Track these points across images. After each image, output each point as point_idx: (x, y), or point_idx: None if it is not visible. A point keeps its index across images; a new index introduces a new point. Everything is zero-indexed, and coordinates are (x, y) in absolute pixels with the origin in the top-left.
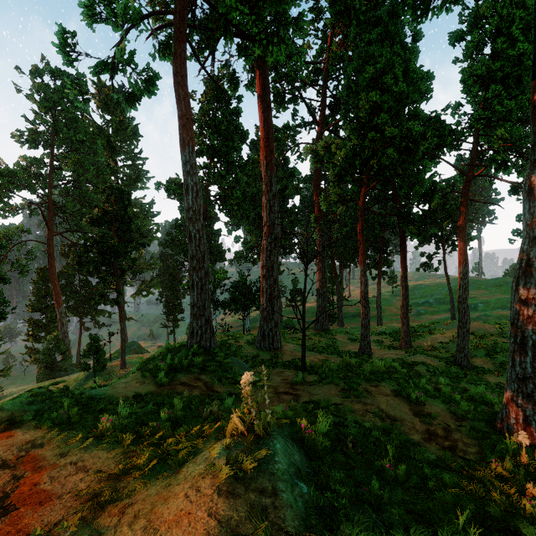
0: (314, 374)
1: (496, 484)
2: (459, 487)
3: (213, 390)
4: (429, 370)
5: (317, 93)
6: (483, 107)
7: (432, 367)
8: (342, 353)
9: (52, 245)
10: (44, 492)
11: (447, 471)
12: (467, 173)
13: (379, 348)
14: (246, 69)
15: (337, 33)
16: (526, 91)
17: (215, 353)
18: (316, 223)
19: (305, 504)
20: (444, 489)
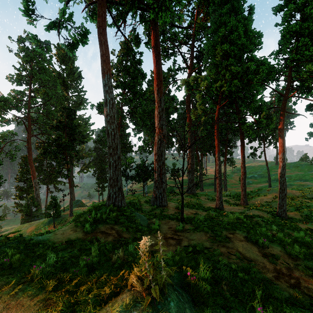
0: (189, 224)
1: None
2: None
3: (122, 237)
4: (263, 221)
5: (188, 50)
6: (295, 53)
7: (265, 218)
8: (205, 208)
9: (30, 142)
10: None
11: (301, 308)
12: (284, 95)
13: (227, 205)
14: (145, 34)
15: (201, 11)
16: None
17: (124, 209)
18: (188, 127)
19: None
20: None
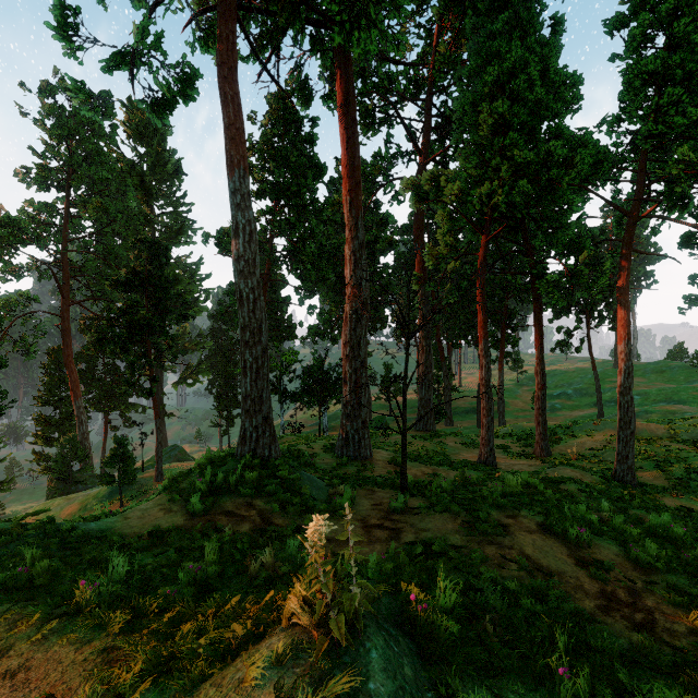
0: (419, 496)
1: None
2: None
3: (271, 523)
4: (582, 490)
5: (419, 112)
6: (654, 120)
7: (586, 485)
8: (455, 463)
9: (67, 318)
10: None
11: (653, 672)
12: (631, 214)
13: (505, 457)
14: (323, 78)
15: (447, 28)
16: None
17: (277, 465)
18: (418, 284)
19: None
20: None
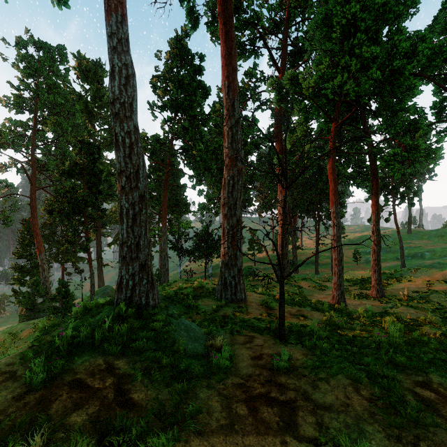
0: (298, 345)
1: None
2: None
3: (126, 402)
4: (446, 334)
5: (277, 47)
6: None
7: (445, 328)
8: (313, 303)
9: (34, 199)
10: None
11: None
12: None
13: (349, 297)
14: (207, 15)
15: None
16: None
17: (153, 314)
18: None
19: None
20: None
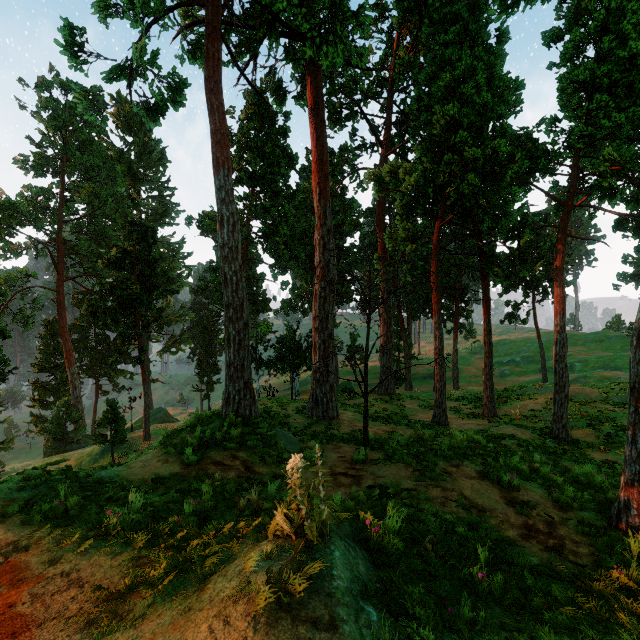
0: (379, 450)
1: (621, 600)
2: (573, 603)
3: (253, 471)
4: (520, 445)
5: (381, 108)
6: (585, 122)
7: (524, 441)
8: (411, 422)
9: (62, 293)
10: (21, 617)
11: (555, 580)
12: (565, 203)
13: (457, 417)
14: (295, 79)
15: (406, 34)
16: (639, 102)
17: (256, 423)
18: (379, 264)
19: (374, 639)
20: (554, 607)
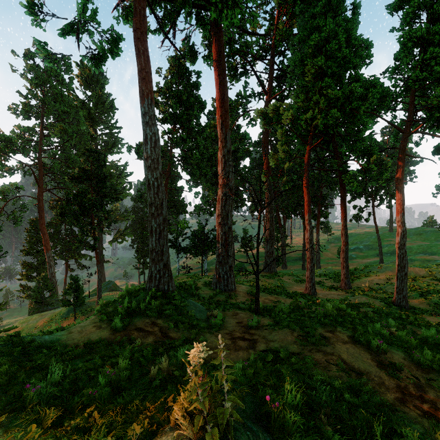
0: (267, 317)
1: None
2: None
3: (168, 336)
4: (375, 312)
5: (265, 68)
6: (420, 69)
7: (377, 308)
8: (289, 293)
9: (42, 200)
10: None
11: None
12: (404, 131)
13: (322, 289)
14: (204, 45)
15: (283, 13)
16: None
17: (173, 296)
18: (265, 178)
19: None
20: None
